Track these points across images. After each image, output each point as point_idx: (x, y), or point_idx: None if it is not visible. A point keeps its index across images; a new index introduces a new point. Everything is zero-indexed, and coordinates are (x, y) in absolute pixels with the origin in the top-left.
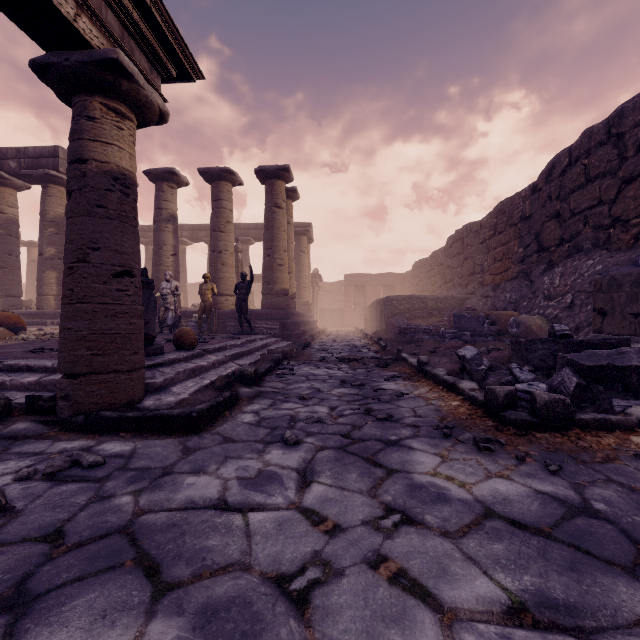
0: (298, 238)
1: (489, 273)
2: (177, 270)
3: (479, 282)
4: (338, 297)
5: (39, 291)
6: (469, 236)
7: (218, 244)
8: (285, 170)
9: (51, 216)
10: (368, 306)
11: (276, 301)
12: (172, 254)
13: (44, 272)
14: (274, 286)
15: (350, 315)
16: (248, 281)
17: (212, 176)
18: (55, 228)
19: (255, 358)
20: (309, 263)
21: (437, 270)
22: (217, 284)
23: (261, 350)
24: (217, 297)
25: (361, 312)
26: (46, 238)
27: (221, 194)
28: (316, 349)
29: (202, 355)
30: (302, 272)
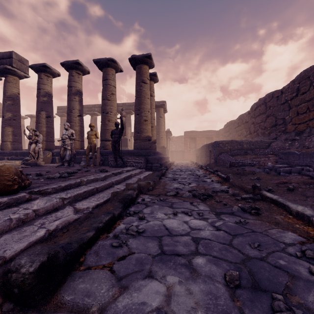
0: (158, 109)
1: (292, 123)
2: (81, 125)
3: (281, 130)
4: (180, 144)
5: (2, 139)
6: (271, 100)
7: (106, 108)
8: (148, 57)
9: (9, 94)
10: (198, 149)
11: (142, 144)
12: (78, 115)
13: (4, 128)
14: (141, 134)
15: (187, 154)
16: (120, 128)
17: (102, 64)
18: (11, 101)
19: (109, 195)
20: (164, 124)
21: (243, 126)
22: (105, 133)
23: (123, 182)
24: (105, 142)
25: (193, 152)
26: (6, 107)
27: (108, 76)
28: (169, 178)
29: (26, 200)
30: (160, 129)
